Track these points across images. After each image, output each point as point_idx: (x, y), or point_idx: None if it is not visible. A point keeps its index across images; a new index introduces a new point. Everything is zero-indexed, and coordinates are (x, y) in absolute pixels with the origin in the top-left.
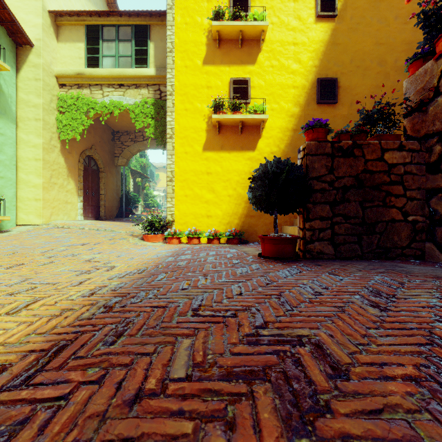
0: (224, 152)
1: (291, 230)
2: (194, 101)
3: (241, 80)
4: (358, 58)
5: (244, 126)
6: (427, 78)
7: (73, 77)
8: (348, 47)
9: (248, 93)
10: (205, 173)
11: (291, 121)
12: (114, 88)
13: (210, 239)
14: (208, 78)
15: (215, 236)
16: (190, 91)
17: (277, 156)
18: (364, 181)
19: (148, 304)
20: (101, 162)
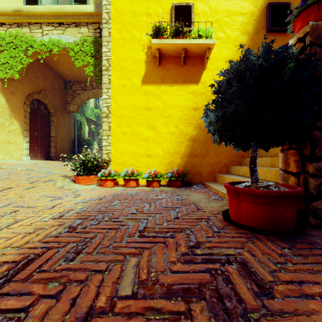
0: (164, 85)
1: (244, 171)
2: (132, 29)
3: (183, 6)
4: None
5: (186, 57)
6: None
7: (12, 15)
8: None
9: (191, 20)
10: (144, 108)
11: (239, 51)
12: (53, 26)
13: (149, 182)
14: (147, 4)
15: (154, 178)
16: (128, 19)
17: None
18: None
19: None
20: (52, 107)
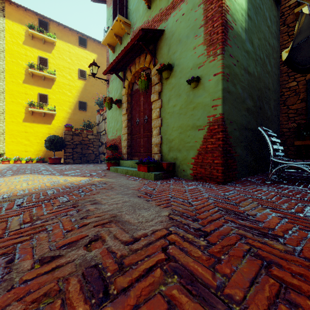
0: (35, 123)
1: None
2: (17, 98)
3: (44, 94)
4: (94, 96)
5: (45, 114)
6: (99, 118)
7: None
8: (91, 92)
9: (47, 101)
10: (24, 132)
11: (68, 115)
12: None
13: (27, 161)
14: (26, 89)
15: (30, 160)
16: (15, 93)
17: (62, 128)
18: (82, 143)
19: (17, 168)
20: None
